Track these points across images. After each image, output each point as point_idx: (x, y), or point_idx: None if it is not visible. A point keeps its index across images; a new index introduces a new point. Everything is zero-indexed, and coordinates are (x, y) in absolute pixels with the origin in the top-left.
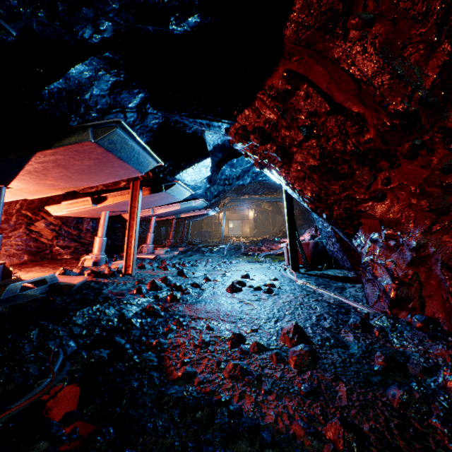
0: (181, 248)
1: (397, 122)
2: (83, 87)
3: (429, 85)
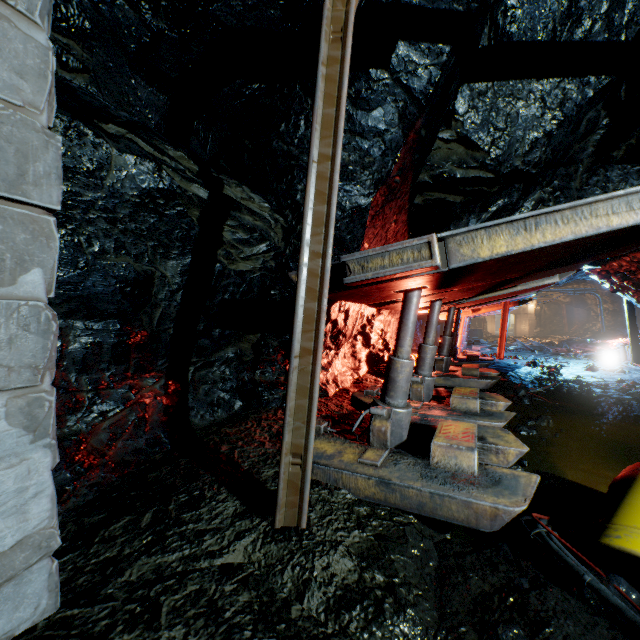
0: (480, 346)
1: None
2: None
3: None
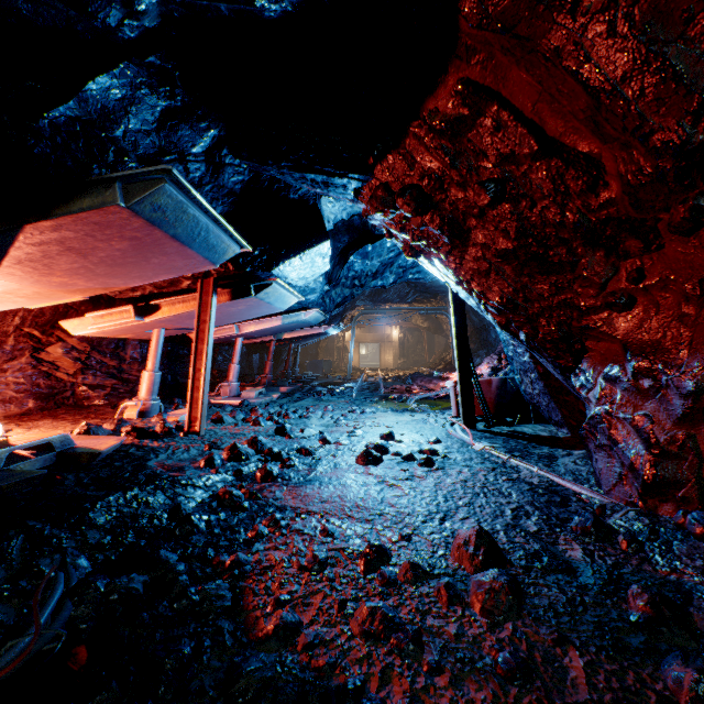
0: (283, 387)
1: (668, 165)
2: (112, 115)
3: None
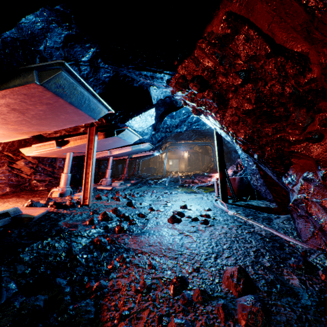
0: (132, 181)
1: None
2: (37, 38)
3: None
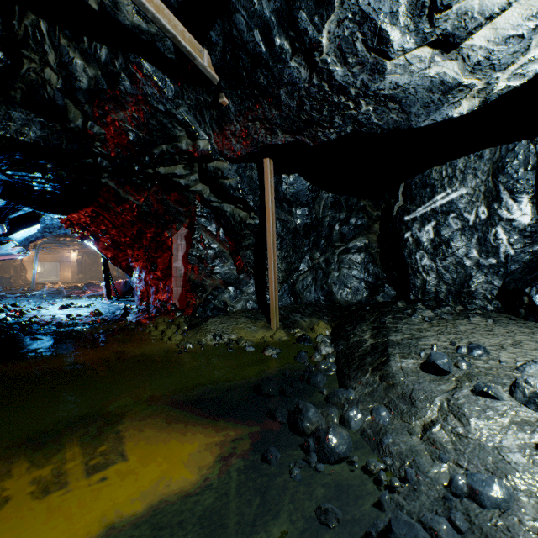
0: None
1: (132, 240)
2: None
3: (136, 234)
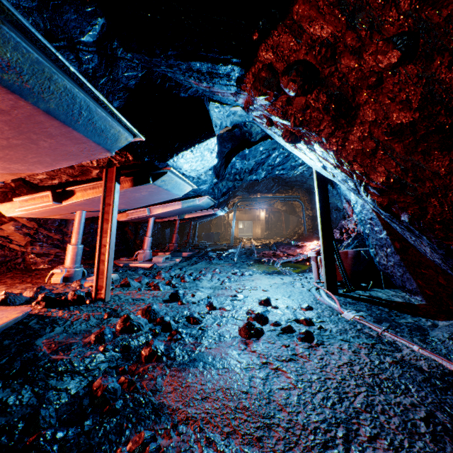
0: (185, 253)
1: None
2: None
3: None
